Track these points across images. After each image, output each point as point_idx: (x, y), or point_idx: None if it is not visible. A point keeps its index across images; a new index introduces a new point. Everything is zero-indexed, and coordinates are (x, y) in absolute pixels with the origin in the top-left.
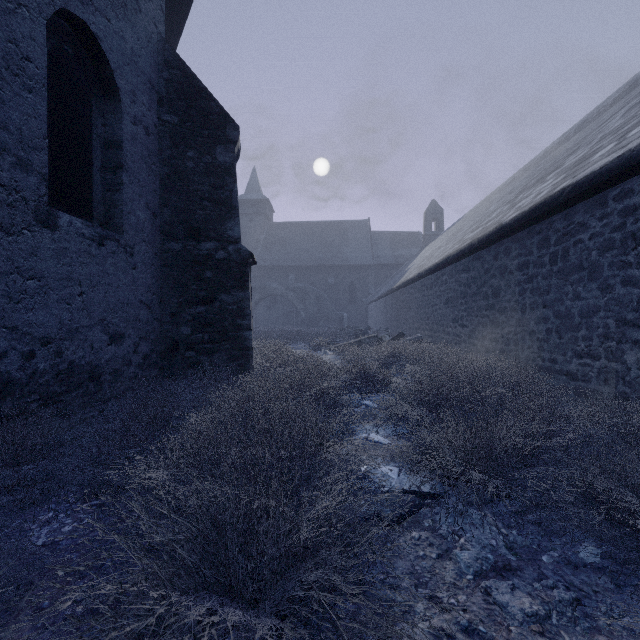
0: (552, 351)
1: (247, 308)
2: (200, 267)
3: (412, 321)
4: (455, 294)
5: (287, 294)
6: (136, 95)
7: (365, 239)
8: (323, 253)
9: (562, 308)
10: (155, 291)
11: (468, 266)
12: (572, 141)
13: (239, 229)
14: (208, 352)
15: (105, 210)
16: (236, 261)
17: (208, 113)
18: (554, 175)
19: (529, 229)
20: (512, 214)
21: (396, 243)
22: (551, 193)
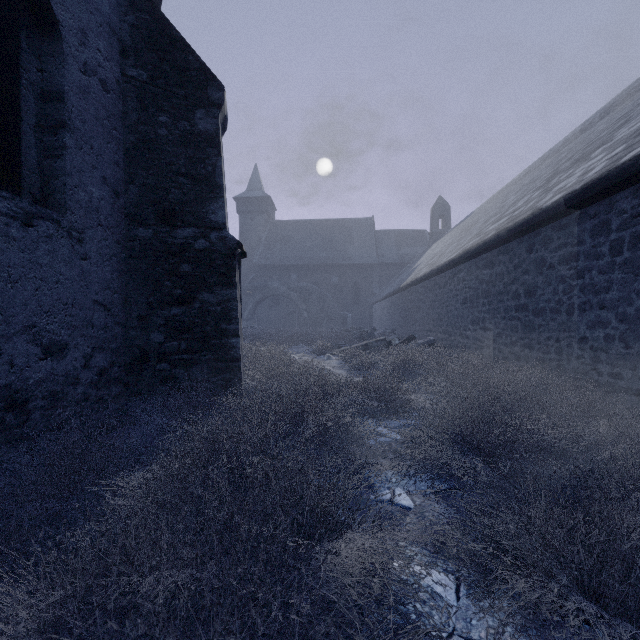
0: (614, 363)
1: (234, 309)
2: (175, 259)
3: (422, 322)
4: (475, 293)
5: (289, 294)
6: (87, 37)
7: (369, 237)
8: (326, 252)
9: (630, 310)
10: (117, 288)
11: (492, 261)
12: (601, 124)
13: (224, 212)
14: (185, 364)
15: (42, 182)
16: (220, 252)
17: (185, 68)
18: (604, 150)
19: (578, 213)
20: (553, 197)
21: (401, 241)
22: (616, 164)
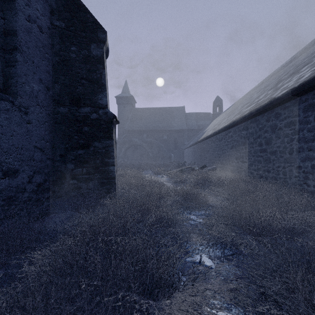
0: None
1: (112, 151)
2: (80, 124)
3: (209, 158)
4: (238, 143)
5: (142, 144)
6: (30, 1)
7: (182, 116)
8: (161, 123)
9: None
10: (48, 140)
11: (247, 126)
12: (302, 57)
13: (106, 99)
14: (85, 180)
15: (4, 80)
16: (104, 120)
17: (85, 21)
18: (308, 67)
19: (295, 100)
20: (281, 91)
21: (198, 118)
22: None
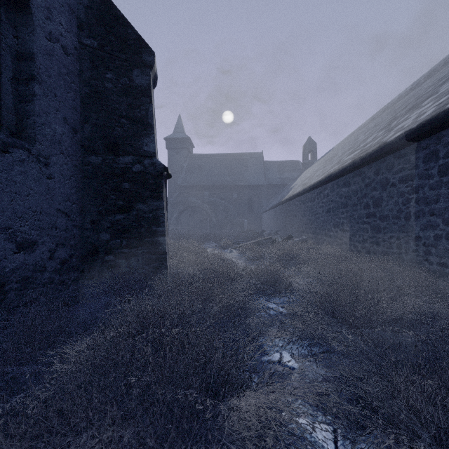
0: (441, 256)
1: (161, 216)
2: (118, 179)
3: (297, 226)
4: (336, 205)
5: (203, 206)
6: (52, 13)
7: (259, 166)
8: (229, 176)
9: None
10: (75, 200)
11: (349, 181)
12: (426, 84)
13: (154, 145)
14: (126, 256)
15: (18, 120)
16: (151, 174)
17: (125, 39)
18: (431, 100)
19: (413, 145)
20: (395, 134)
21: (282, 169)
22: (443, 108)
